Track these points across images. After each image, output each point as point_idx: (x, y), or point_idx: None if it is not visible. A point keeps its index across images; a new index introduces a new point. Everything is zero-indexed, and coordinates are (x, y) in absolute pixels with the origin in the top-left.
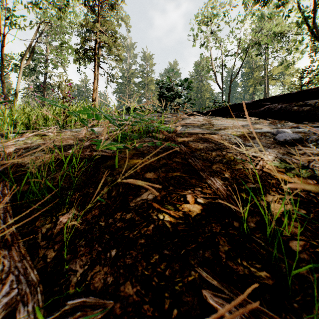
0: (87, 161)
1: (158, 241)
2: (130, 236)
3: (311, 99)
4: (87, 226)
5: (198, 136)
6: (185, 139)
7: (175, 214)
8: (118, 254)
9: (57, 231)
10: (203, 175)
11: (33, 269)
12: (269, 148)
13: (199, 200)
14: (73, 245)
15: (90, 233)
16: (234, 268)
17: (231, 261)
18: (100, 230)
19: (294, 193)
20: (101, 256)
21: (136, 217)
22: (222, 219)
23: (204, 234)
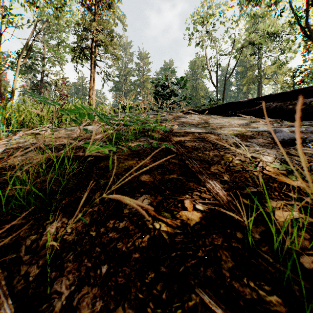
0: (80, 162)
1: (154, 256)
2: (123, 249)
3: (306, 98)
4: (77, 236)
5: (195, 135)
6: (181, 139)
7: (172, 222)
8: (109, 271)
9: (43, 243)
10: (201, 178)
11: (8, 297)
12: (268, 148)
13: (198, 206)
14: (60, 260)
15: (80, 245)
16: (239, 290)
17: (236, 282)
18: (90, 241)
19: (303, 202)
20: (90, 274)
21: (130, 226)
22: (223, 229)
23: (205, 247)
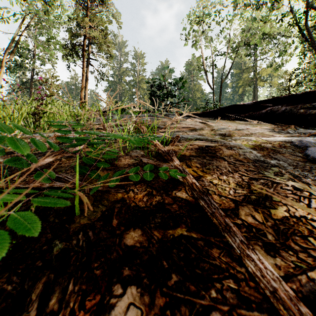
0: (36, 196)
1: None
2: None
3: None
4: None
5: (201, 147)
6: (185, 153)
7: None
8: None
9: None
10: (234, 245)
11: None
12: (305, 170)
13: None
14: None
15: None
16: None
17: None
18: None
19: None
20: None
21: None
22: None
23: None
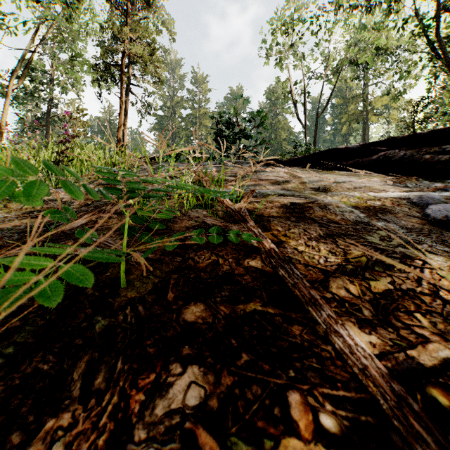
0: None
1: None
2: None
3: None
4: None
5: (285, 205)
6: (263, 213)
7: None
8: None
9: None
10: (319, 320)
11: None
12: (422, 234)
13: (326, 420)
14: None
15: None
16: None
17: None
18: None
19: None
20: None
21: None
22: None
23: None
